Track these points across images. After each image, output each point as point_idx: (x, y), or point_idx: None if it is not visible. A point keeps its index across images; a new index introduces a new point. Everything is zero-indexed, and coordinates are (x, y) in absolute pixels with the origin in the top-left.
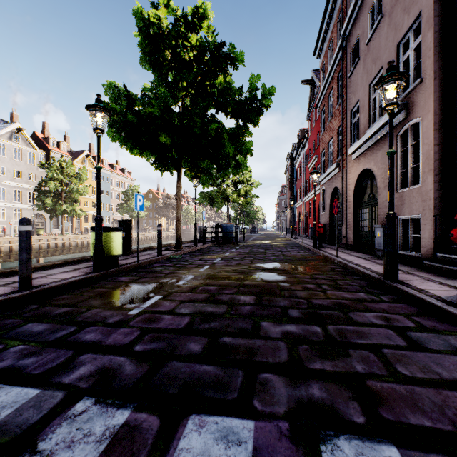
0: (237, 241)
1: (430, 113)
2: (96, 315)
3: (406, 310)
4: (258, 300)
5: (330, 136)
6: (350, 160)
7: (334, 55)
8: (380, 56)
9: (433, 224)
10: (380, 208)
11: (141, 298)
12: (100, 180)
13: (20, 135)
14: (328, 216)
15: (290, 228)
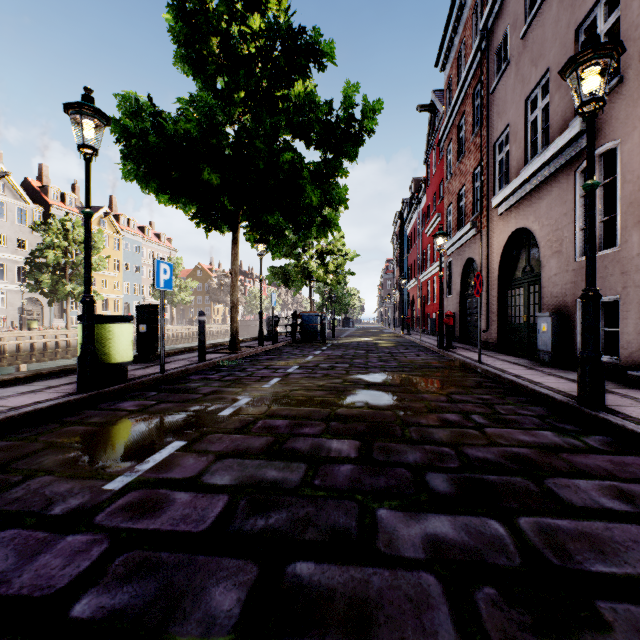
0: (324, 338)
1: (637, 131)
2: (34, 493)
3: None
4: (365, 451)
5: (461, 183)
6: (494, 216)
7: (468, 61)
8: (546, 53)
9: None
10: (546, 288)
11: (144, 448)
12: (90, 234)
13: (4, 182)
14: (458, 301)
15: (399, 319)
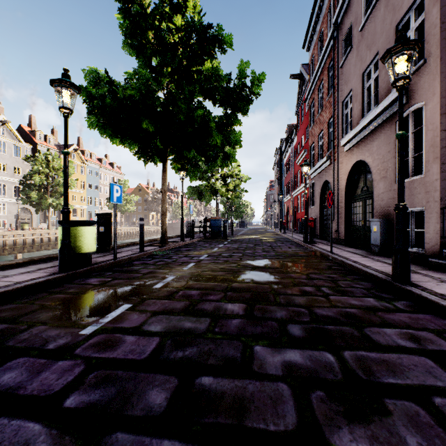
0: (226, 236)
1: (435, 96)
2: (35, 336)
3: (433, 323)
4: (249, 310)
5: (320, 129)
6: (342, 152)
7: (325, 45)
8: (376, 41)
9: (440, 218)
10: (376, 201)
11: (105, 308)
12: (67, 167)
13: (5, 127)
14: (318, 210)
15: (278, 222)
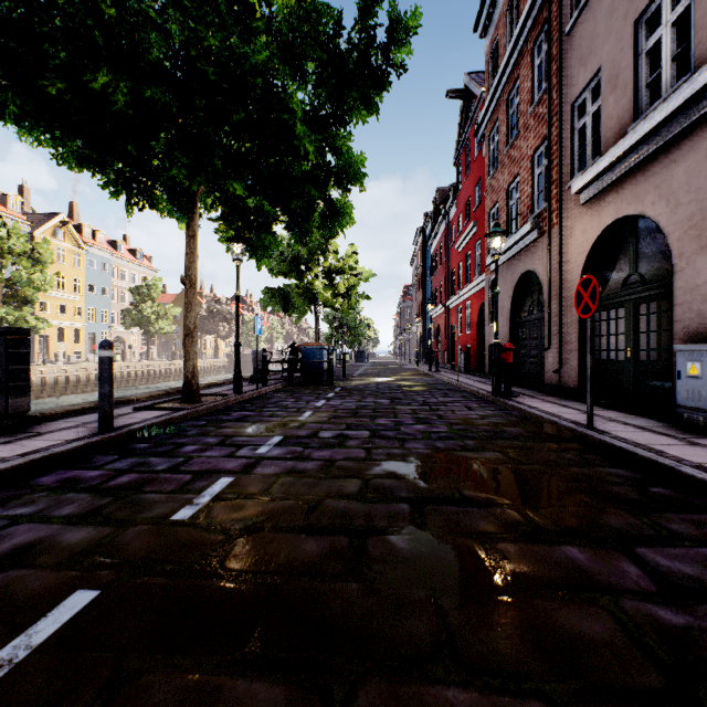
0: (331, 379)
1: None
2: None
3: None
4: None
5: (512, 175)
6: (572, 207)
7: (528, 2)
8: None
9: None
10: (685, 304)
11: None
12: None
13: None
14: (508, 330)
15: (420, 352)
